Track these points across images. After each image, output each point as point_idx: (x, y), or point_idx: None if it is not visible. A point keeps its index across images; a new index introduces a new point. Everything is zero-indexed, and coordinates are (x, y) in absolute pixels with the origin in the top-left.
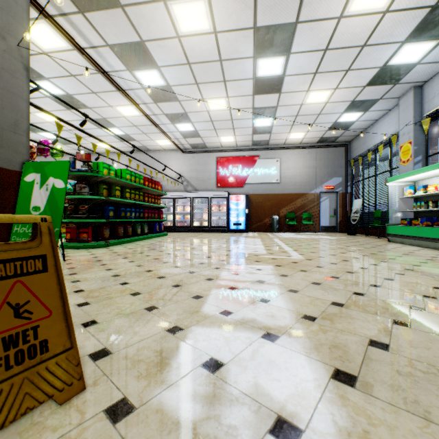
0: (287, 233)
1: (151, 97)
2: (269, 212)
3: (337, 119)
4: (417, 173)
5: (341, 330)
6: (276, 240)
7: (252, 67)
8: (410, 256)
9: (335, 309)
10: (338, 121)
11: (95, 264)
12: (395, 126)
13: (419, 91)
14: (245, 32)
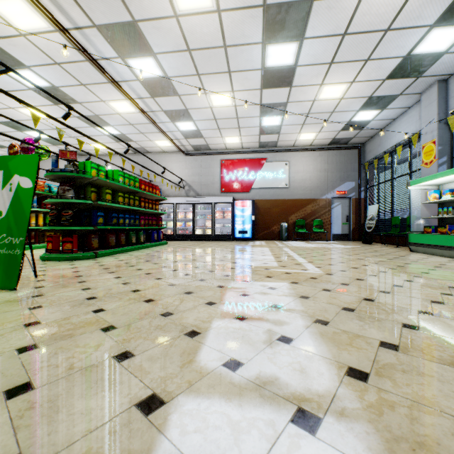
0: (296, 242)
1: (148, 91)
2: (277, 219)
3: (351, 118)
4: (445, 175)
5: (417, 403)
6: (287, 250)
7: (260, 55)
8: (444, 269)
9: (389, 356)
10: (352, 120)
11: (72, 281)
12: (415, 125)
13: (444, 85)
14: (254, 11)
